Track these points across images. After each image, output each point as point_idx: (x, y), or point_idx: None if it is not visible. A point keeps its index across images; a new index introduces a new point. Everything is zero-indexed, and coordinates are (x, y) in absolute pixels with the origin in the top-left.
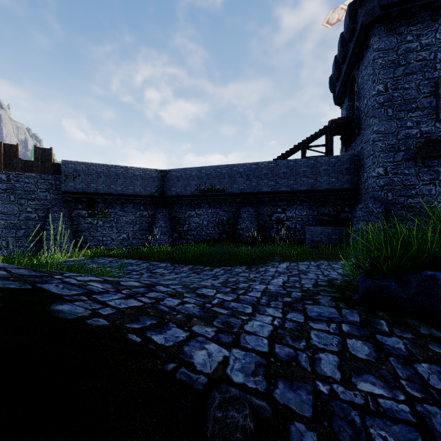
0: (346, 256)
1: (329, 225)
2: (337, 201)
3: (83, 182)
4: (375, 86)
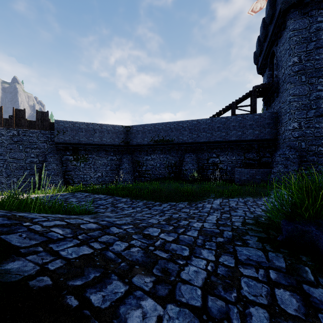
0: (268, 193)
1: (253, 167)
2: (260, 149)
3: (70, 135)
4: (291, 58)
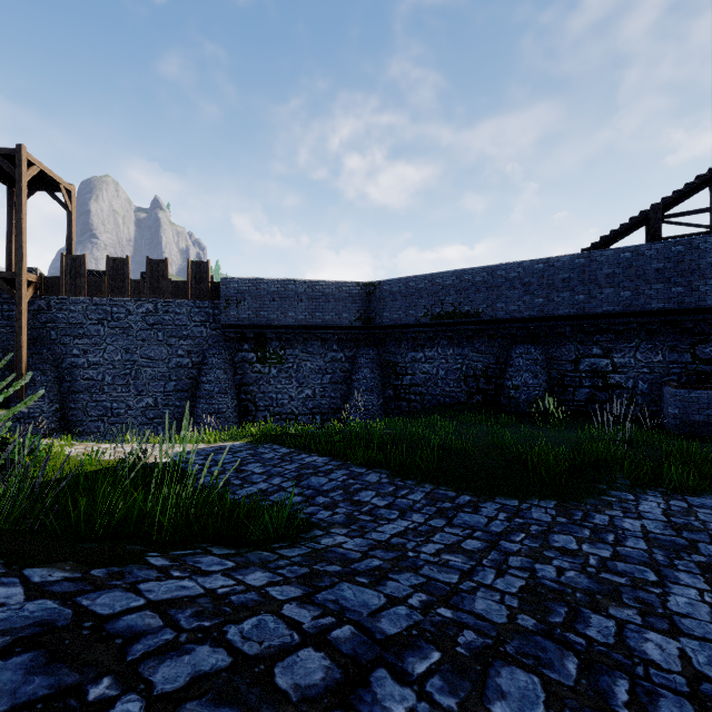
0: None
1: None
2: None
3: (250, 309)
4: None
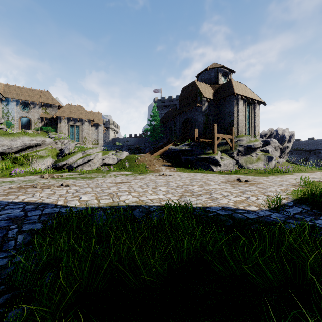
0: None
1: None
2: None
3: None
4: None
